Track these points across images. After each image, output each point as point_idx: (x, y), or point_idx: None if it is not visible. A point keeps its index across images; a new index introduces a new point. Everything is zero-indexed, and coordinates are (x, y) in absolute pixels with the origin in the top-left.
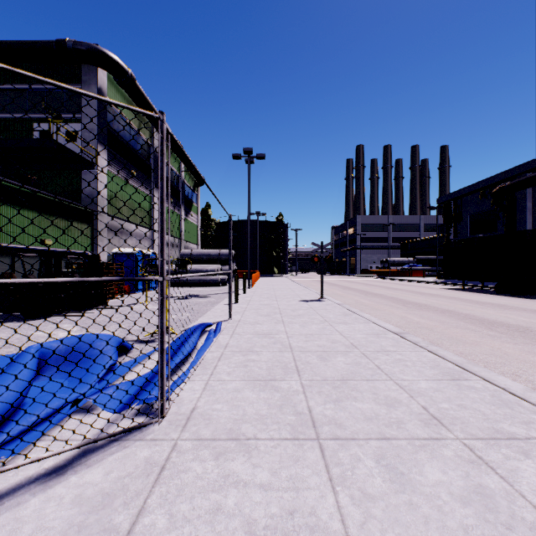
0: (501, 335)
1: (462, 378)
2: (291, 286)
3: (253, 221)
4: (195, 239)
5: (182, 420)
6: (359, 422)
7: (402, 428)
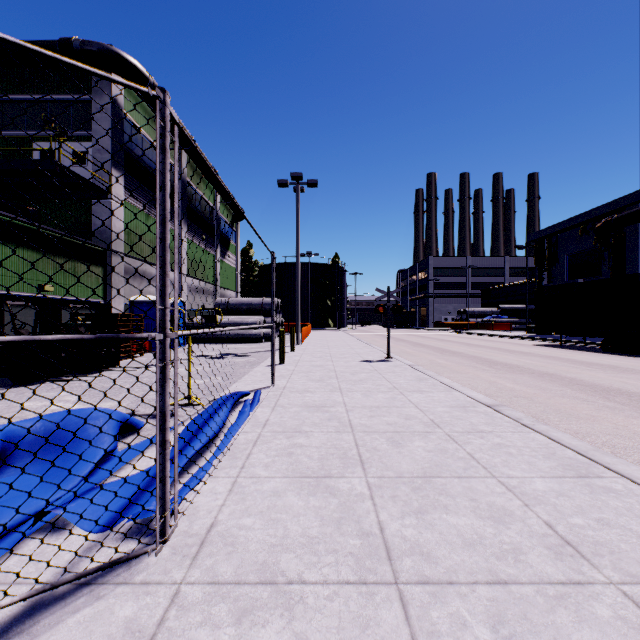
0: (622, 407)
1: (592, 475)
2: (350, 343)
3: (303, 264)
4: (233, 285)
5: (193, 547)
6: (456, 551)
7: (522, 562)
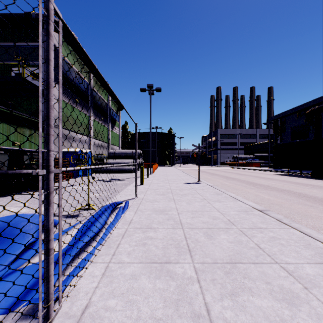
0: None
1: None
2: (178, 173)
3: (153, 132)
4: (118, 143)
5: None
6: None
7: None
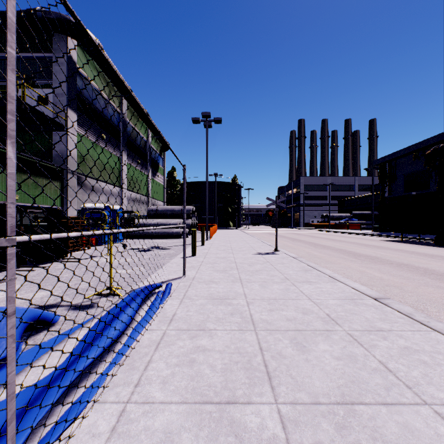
0: None
1: None
2: (246, 238)
3: (212, 182)
4: (161, 196)
5: None
6: None
7: None
